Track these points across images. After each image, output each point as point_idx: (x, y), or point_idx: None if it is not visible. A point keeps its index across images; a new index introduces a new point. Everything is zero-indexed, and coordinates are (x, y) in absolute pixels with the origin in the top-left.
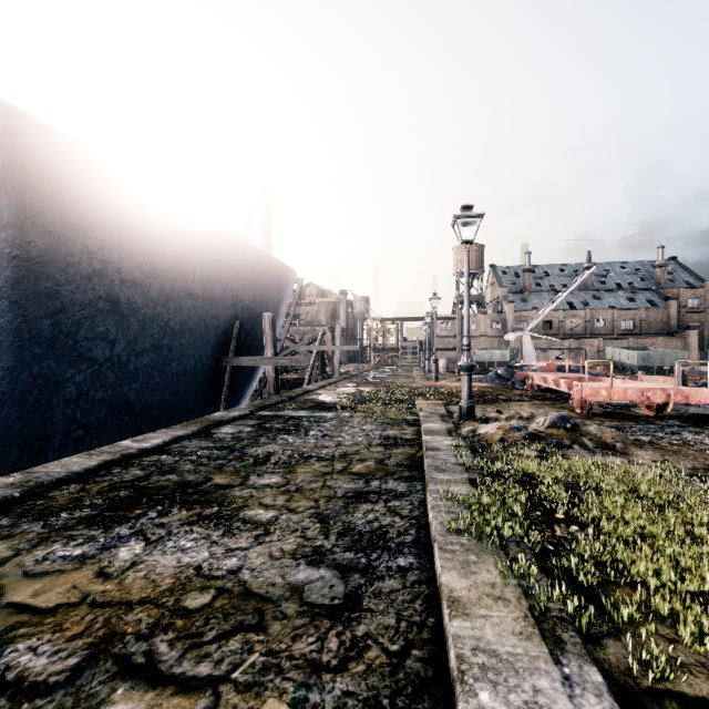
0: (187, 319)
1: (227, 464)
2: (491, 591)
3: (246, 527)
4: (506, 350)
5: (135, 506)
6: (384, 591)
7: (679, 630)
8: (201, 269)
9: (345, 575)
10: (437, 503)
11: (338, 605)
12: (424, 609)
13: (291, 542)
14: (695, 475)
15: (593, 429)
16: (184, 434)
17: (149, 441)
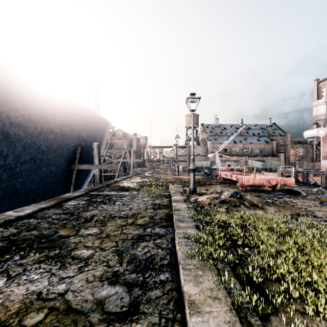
0: (51, 145)
1: (68, 223)
2: (211, 293)
3: (74, 262)
4: (208, 161)
5: (6, 253)
6: (152, 298)
7: (306, 308)
8: (58, 119)
9: (130, 289)
10: (180, 240)
11: (125, 311)
12: (175, 308)
13: (100, 269)
14: (293, 218)
15: (248, 197)
16: (46, 206)
17: (23, 211)
